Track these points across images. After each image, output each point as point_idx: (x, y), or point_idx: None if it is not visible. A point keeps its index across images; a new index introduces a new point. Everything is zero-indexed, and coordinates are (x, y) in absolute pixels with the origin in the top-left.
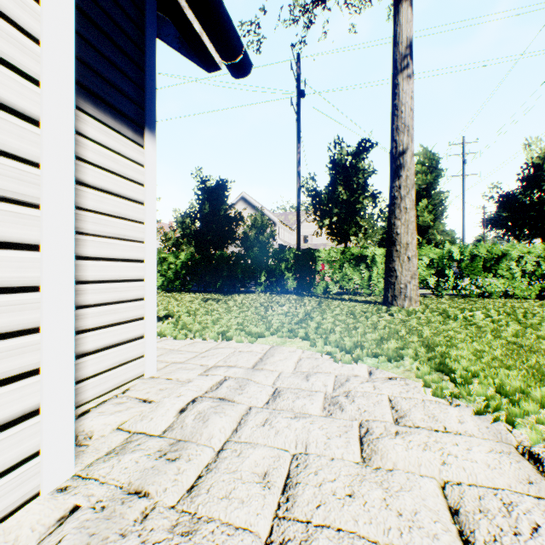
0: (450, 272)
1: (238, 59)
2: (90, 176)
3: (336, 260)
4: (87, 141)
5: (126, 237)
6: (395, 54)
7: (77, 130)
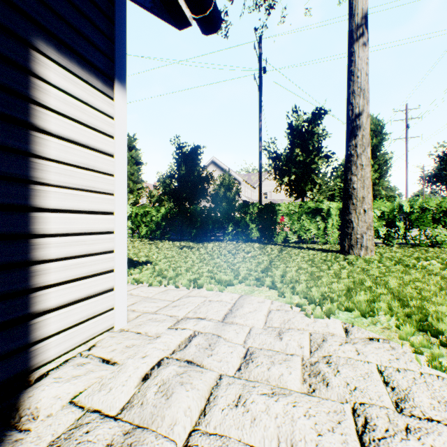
0: (401, 223)
1: (207, 11)
2: (53, 124)
3: (295, 212)
4: (49, 87)
5: (95, 189)
6: (351, 25)
7: (37, 74)
